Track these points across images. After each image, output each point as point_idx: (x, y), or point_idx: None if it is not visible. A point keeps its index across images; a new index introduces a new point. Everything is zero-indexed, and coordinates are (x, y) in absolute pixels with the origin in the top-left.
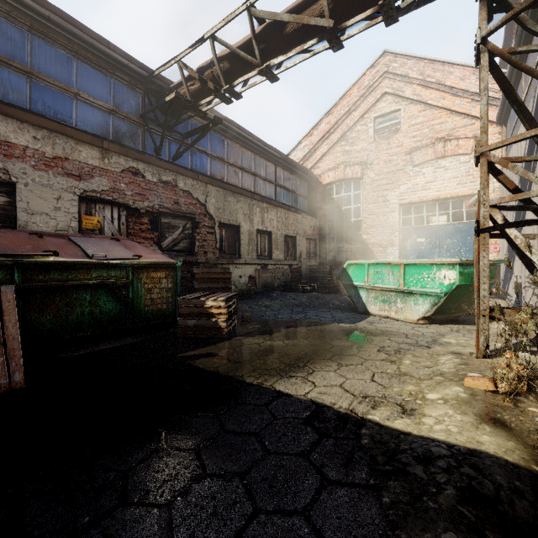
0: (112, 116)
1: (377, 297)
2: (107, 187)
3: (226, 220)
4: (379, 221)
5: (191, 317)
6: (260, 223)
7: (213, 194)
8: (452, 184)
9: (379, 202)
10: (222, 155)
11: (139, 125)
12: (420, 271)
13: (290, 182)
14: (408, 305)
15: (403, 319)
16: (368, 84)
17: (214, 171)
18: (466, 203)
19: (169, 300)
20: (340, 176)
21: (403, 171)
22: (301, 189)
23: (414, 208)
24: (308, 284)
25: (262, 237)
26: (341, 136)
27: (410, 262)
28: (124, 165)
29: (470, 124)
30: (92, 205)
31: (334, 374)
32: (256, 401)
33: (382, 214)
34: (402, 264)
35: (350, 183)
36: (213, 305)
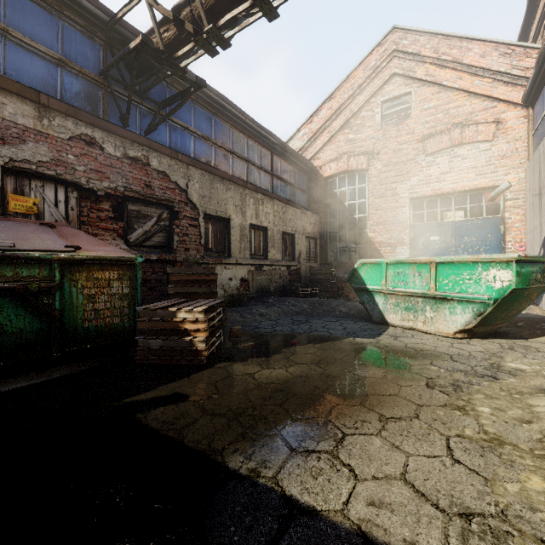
0: (59, 68)
1: (399, 303)
2: (46, 158)
3: (213, 211)
4: (387, 217)
5: (155, 335)
6: (254, 216)
7: (196, 178)
8: (471, 175)
9: (387, 196)
10: (208, 135)
11: (98, 85)
12: (459, 272)
13: (288, 173)
14: (441, 314)
15: (435, 331)
16: (375, 64)
17: (199, 152)
18: (486, 197)
19: (124, 311)
20: (343, 168)
21: (414, 161)
22: (300, 182)
23: (426, 203)
24: (309, 288)
25: (256, 233)
26: (344, 123)
27: (445, 260)
28: (73, 130)
29: (491, 107)
30: (25, 181)
31: (382, 443)
32: (246, 538)
33: (391, 210)
34: (433, 262)
35: (355, 176)
36: (186, 318)
